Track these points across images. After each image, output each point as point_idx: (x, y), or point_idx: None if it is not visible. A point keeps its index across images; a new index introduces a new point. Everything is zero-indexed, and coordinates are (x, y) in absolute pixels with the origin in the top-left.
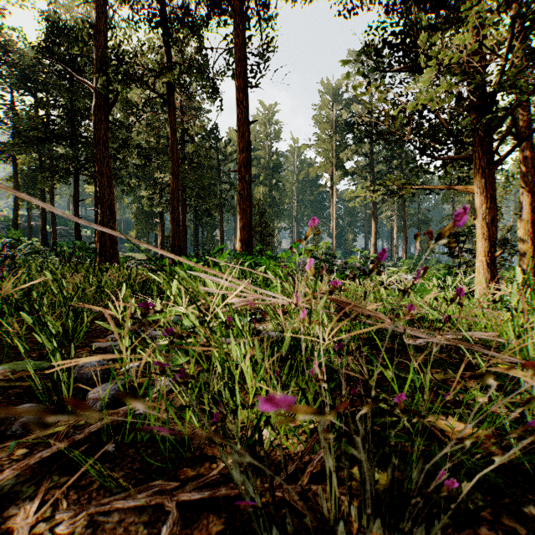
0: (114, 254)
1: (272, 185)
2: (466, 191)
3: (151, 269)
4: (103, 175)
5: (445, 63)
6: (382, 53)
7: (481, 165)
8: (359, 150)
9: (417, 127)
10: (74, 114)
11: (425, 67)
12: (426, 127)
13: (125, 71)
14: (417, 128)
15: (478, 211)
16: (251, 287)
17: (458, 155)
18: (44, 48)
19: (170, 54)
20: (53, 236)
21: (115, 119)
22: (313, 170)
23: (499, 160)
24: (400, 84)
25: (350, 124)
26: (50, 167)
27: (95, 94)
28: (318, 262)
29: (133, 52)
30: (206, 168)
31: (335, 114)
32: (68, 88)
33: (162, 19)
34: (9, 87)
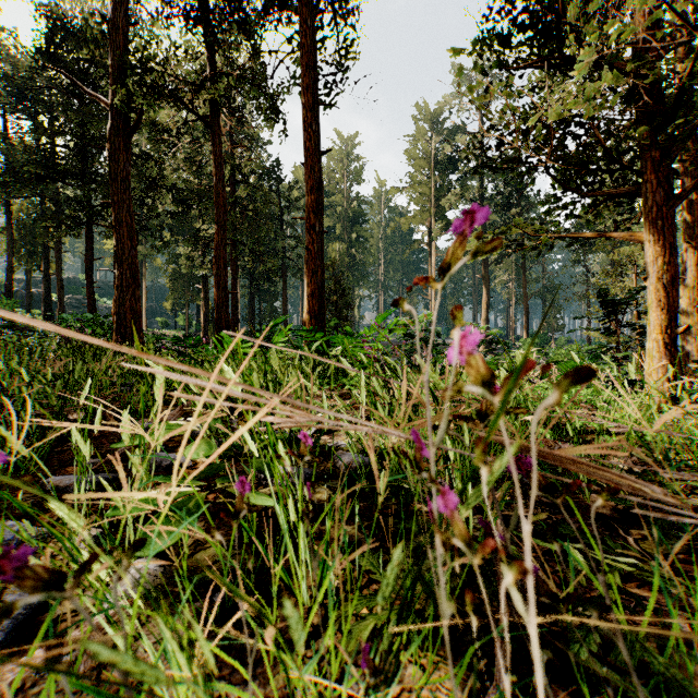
0: (138, 331)
1: (352, 241)
2: (631, 239)
3: (178, 352)
4: (121, 223)
5: (611, 43)
6: (509, 40)
7: (654, 200)
8: (465, 195)
9: (560, 147)
10: (87, 144)
11: (572, 59)
12: (570, 150)
13: (152, 82)
14: (560, 149)
15: (650, 268)
16: (294, 402)
17: (617, 189)
18: (46, 55)
19: (214, 62)
20: (59, 307)
21: (142, 150)
22: (406, 221)
23: (683, 192)
24: (532, 90)
25: (454, 161)
26: (53, 214)
27: (111, 113)
28: (414, 341)
29: (164, 59)
30: (264, 217)
31: (434, 147)
32: (79, 108)
33: (203, 14)
34: (1, 108)
